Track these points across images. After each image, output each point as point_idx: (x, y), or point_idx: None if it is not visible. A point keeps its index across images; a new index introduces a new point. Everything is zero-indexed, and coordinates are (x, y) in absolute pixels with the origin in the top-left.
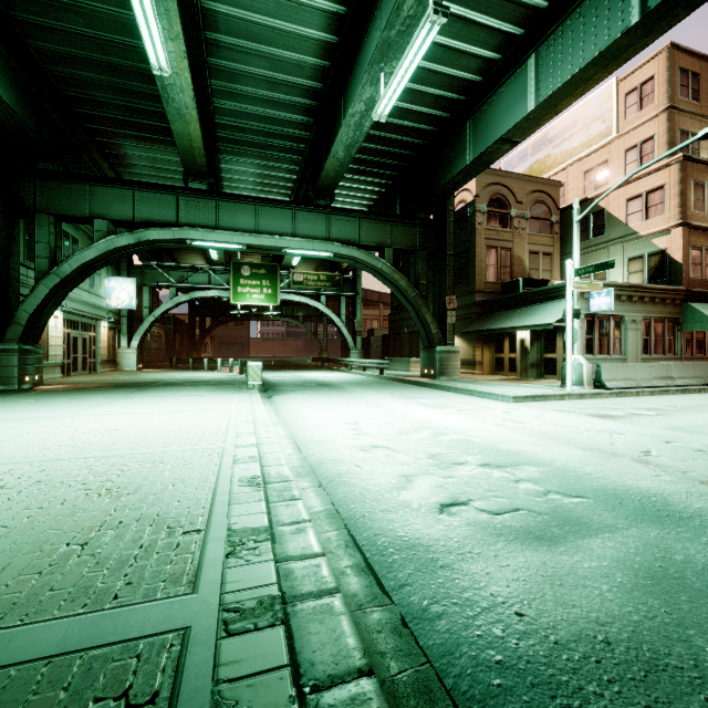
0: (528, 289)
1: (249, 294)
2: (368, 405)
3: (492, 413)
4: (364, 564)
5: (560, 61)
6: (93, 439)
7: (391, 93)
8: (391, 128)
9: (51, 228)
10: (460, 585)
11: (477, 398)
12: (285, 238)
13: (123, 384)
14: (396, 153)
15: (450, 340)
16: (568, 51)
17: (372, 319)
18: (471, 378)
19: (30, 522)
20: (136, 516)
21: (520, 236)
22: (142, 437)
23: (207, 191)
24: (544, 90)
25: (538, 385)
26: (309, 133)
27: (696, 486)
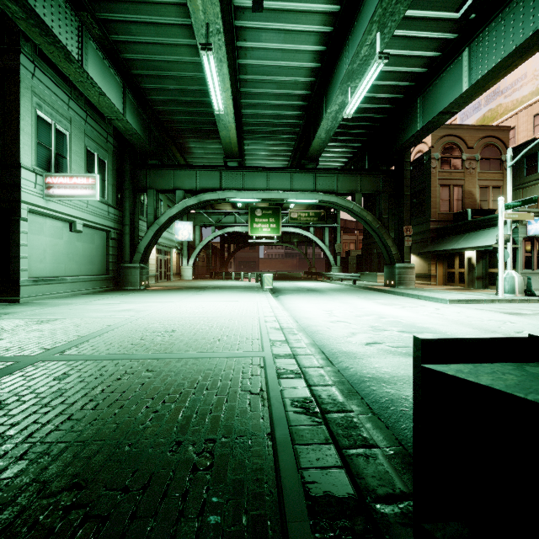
0: (476, 217)
1: (260, 228)
2: (340, 302)
3: (426, 309)
4: (326, 358)
5: (486, 53)
6: (196, 311)
7: (354, 102)
8: (359, 110)
9: (154, 197)
10: (364, 363)
11: (421, 300)
12: (286, 192)
13: (190, 287)
14: (364, 125)
15: (407, 258)
16: (492, 46)
17: (349, 242)
18: (424, 288)
19: (195, 333)
20: (232, 334)
21: (471, 174)
22: (217, 311)
23: (237, 167)
24: (475, 74)
25: (477, 293)
26: (301, 121)
27: None
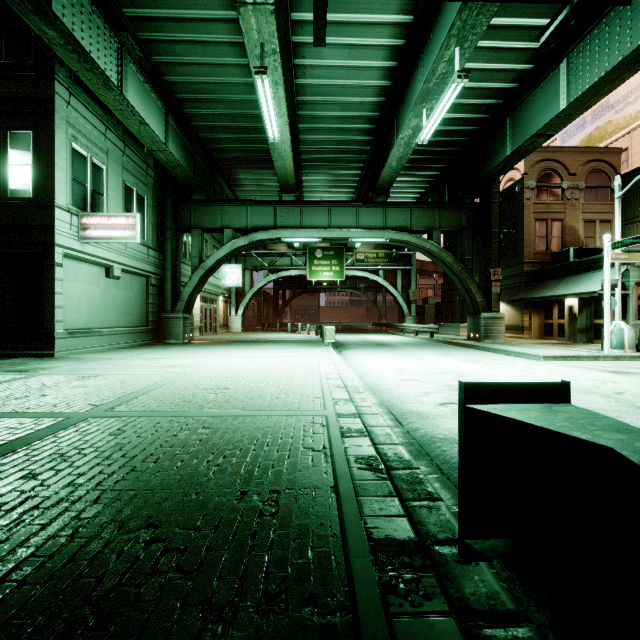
0: (578, 258)
1: (321, 272)
2: (414, 358)
3: (514, 366)
4: (394, 419)
5: (588, 65)
6: (249, 367)
7: (430, 126)
8: (437, 133)
9: (199, 237)
10: (436, 423)
11: (509, 357)
12: (351, 230)
13: (240, 341)
14: (443, 150)
15: (495, 307)
16: (595, 56)
17: (427, 288)
18: (516, 342)
19: (250, 391)
20: (291, 392)
21: (573, 206)
22: (273, 367)
23: (294, 201)
24: (574, 90)
25: (579, 348)
26: (369, 147)
27: (629, 408)
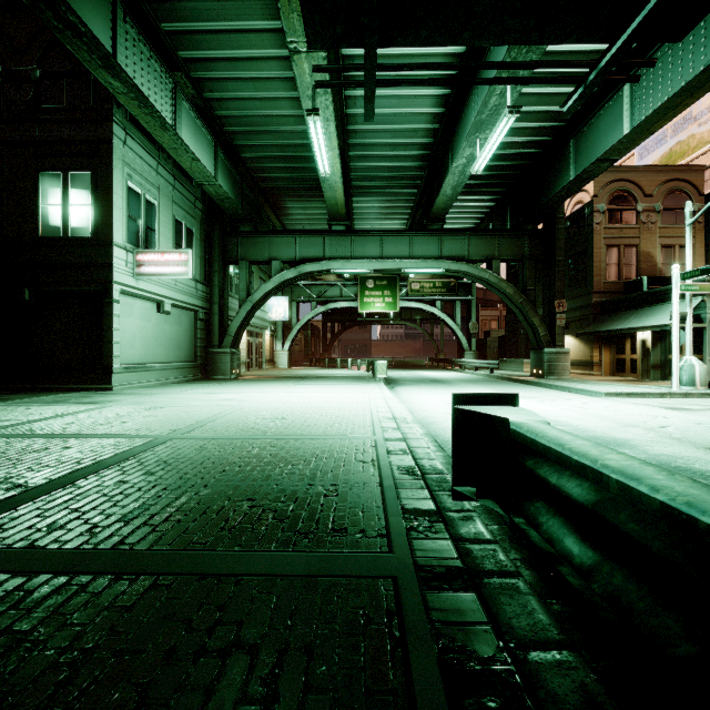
0: (653, 287)
1: (373, 304)
2: None
3: (570, 403)
4: (438, 445)
5: (651, 89)
6: (301, 401)
7: (483, 157)
8: (495, 157)
9: (247, 270)
10: None
11: (569, 394)
12: (404, 261)
13: (288, 377)
14: (503, 174)
15: (560, 341)
16: (658, 80)
17: (490, 319)
18: (582, 379)
19: (306, 421)
20: (343, 422)
21: (649, 230)
22: (325, 401)
23: (345, 231)
24: (638, 114)
25: (648, 385)
26: (423, 172)
27: (664, 439)
